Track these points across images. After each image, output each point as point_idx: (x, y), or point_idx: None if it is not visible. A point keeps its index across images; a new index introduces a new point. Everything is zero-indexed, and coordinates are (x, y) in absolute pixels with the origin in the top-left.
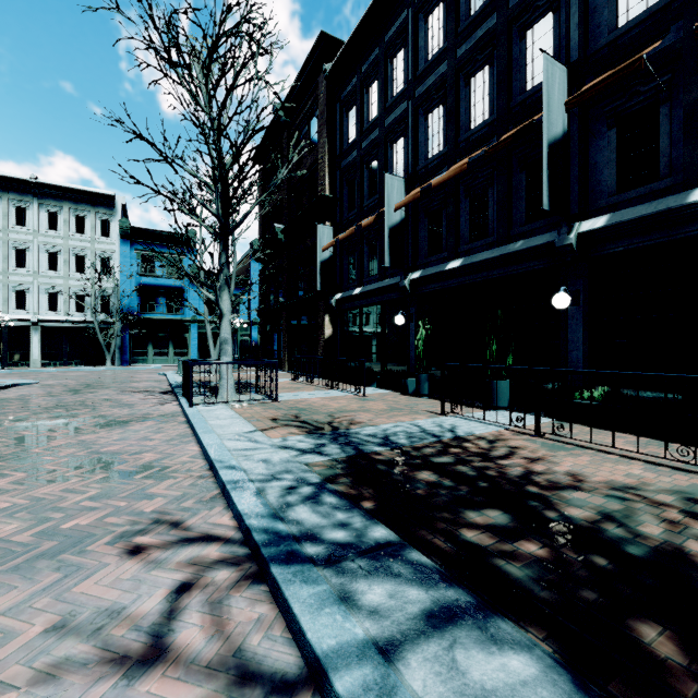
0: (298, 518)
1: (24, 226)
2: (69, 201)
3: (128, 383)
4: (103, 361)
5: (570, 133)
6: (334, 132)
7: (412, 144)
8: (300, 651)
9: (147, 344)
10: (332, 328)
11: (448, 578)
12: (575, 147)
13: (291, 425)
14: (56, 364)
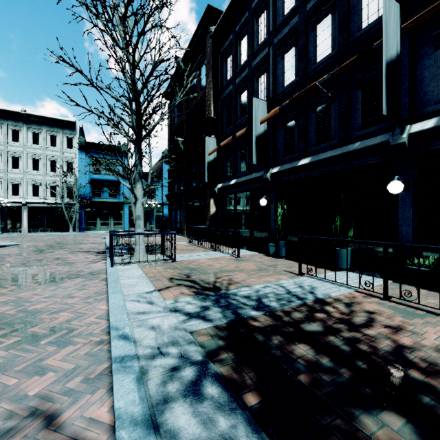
0: (175, 427)
1: (17, 142)
2: (46, 125)
3: (78, 245)
4: (67, 229)
5: (401, 56)
6: (217, 74)
7: (272, 77)
8: None
9: (96, 217)
10: (215, 208)
11: None
12: (405, 67)
13: (183, 285)
14: (38, 231)
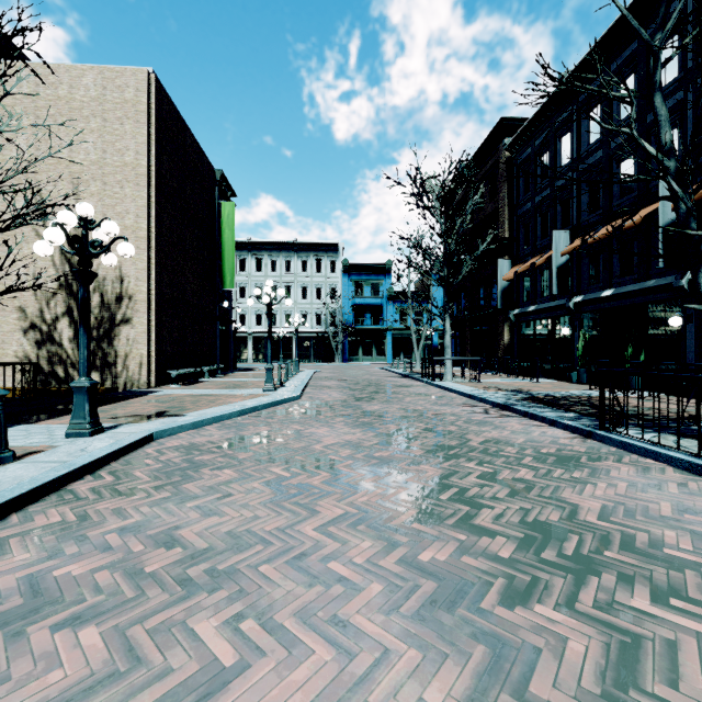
0: (513, 403)
1: (289, 272)
2: (313, 251)
3: (370, 372)
4: (331, 360)
5: None
6: (511, 187)
7: (576, 204)
8: (520, 415)
9: (358, 347)
10: (509, 336)
11: (560, 410)
12: None
13: (496, 389)
14: (305, 361)
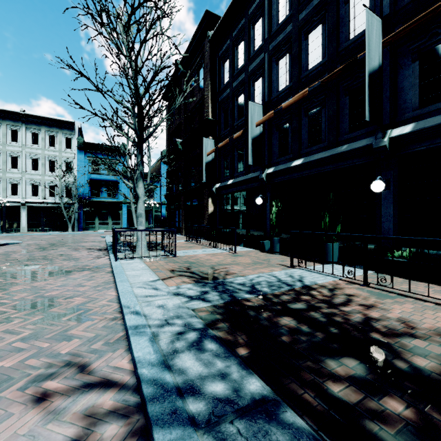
0: (183, 367)
1: (16, 142)
2: (45, 125)
3: (79, 243)
4: (66, 228)
5: (383, 66)
6: (214, 77)
7: (268, 81)
8: None
9: (95, 217)
10: (213, 207)
11: None
12: (387, 76)
13: (184, 275)
14: (36, 230)
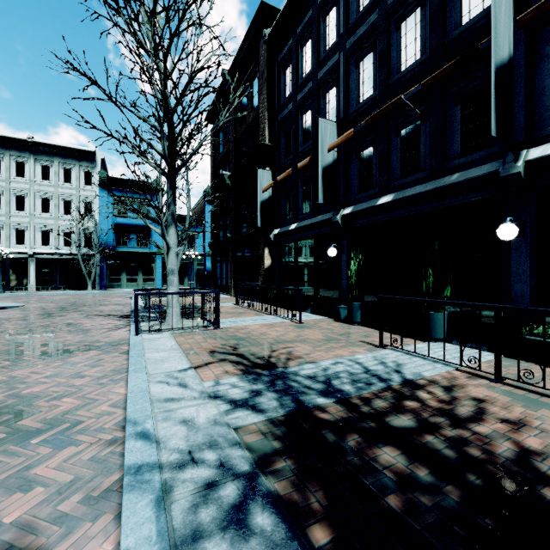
0: None
1: (23, 177)
2: (58, 156)
3: (97, 306)
4: (85, 286)
5: (514, 59)
6: (272, 89)
7: (344, 91)
8: None
9: (121, 272)
10: (270, 259)
11: None
12: (520, 73)
13: (228, 360)
14: (48, 289)
